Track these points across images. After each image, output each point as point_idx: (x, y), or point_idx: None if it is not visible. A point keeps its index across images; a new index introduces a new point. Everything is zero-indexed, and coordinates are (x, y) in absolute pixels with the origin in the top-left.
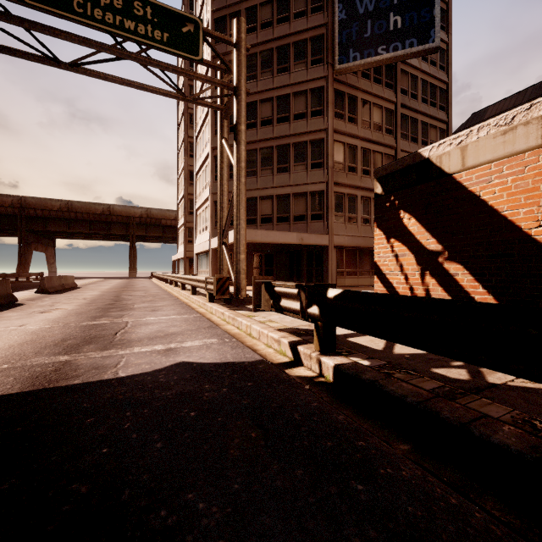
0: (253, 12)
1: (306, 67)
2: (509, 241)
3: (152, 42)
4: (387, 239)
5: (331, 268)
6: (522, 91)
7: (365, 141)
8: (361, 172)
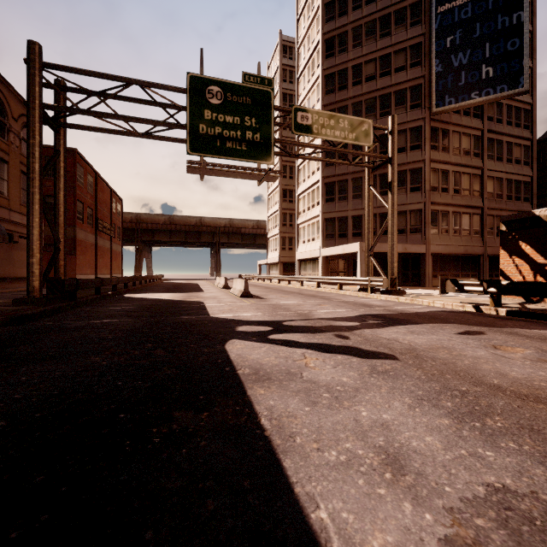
0: (359, 68)
1: (405, 111)
2: None
3: (347, 141)
4: (509, 256)
5: (428, 271)
6: None
7: (455, 166)
8: (452, 191)
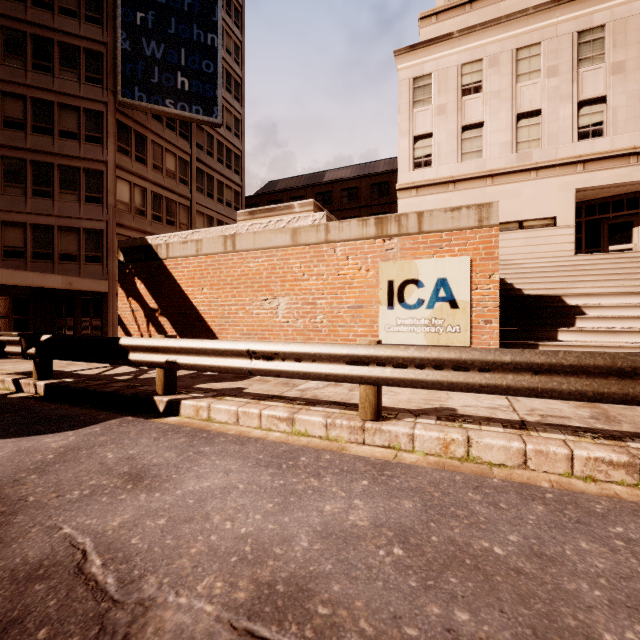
0: None
1: (78, 79)
2: (186, 305)
3: None
4: (127, 297)
5: (113, 317)
6: (300, 177)
7: (156, 186)
8: (151, 217)
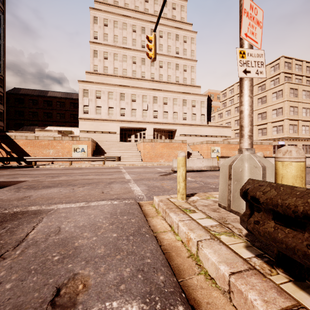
0: None
1: None
2: (22, 151)
3: None
4: None
5: None
6: (34, 90)
7: None
8: None
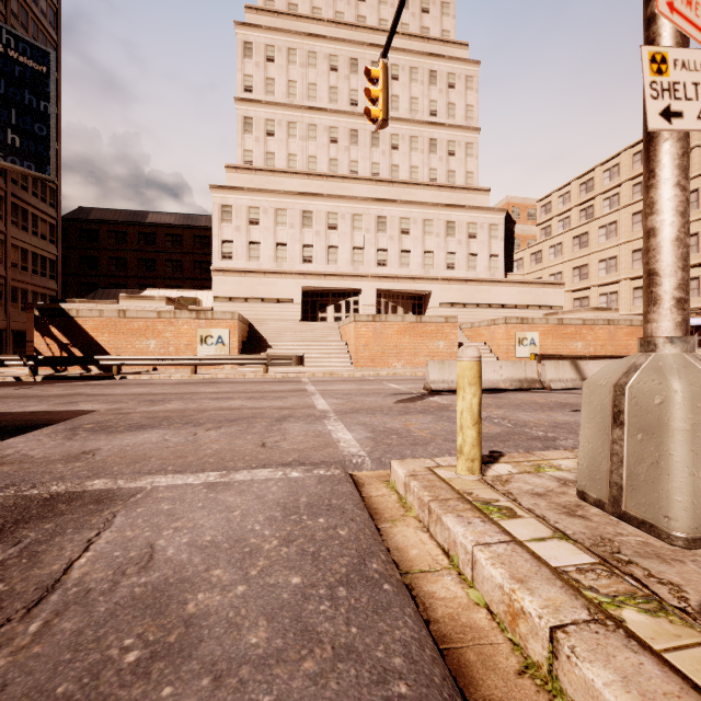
0: None
1: None
2: (92, 342)
3: None
4: (43, 337)
5: None
6: (120, 211)
7: None
8: None
